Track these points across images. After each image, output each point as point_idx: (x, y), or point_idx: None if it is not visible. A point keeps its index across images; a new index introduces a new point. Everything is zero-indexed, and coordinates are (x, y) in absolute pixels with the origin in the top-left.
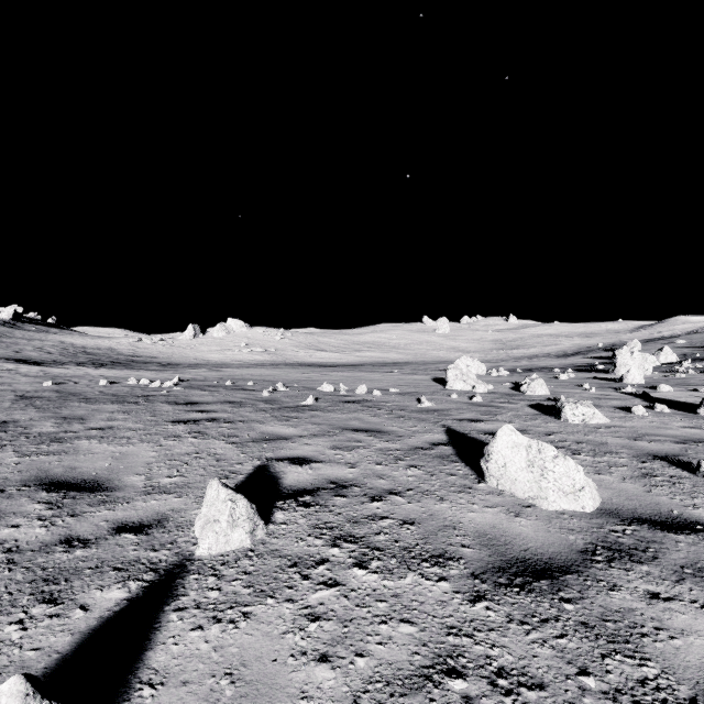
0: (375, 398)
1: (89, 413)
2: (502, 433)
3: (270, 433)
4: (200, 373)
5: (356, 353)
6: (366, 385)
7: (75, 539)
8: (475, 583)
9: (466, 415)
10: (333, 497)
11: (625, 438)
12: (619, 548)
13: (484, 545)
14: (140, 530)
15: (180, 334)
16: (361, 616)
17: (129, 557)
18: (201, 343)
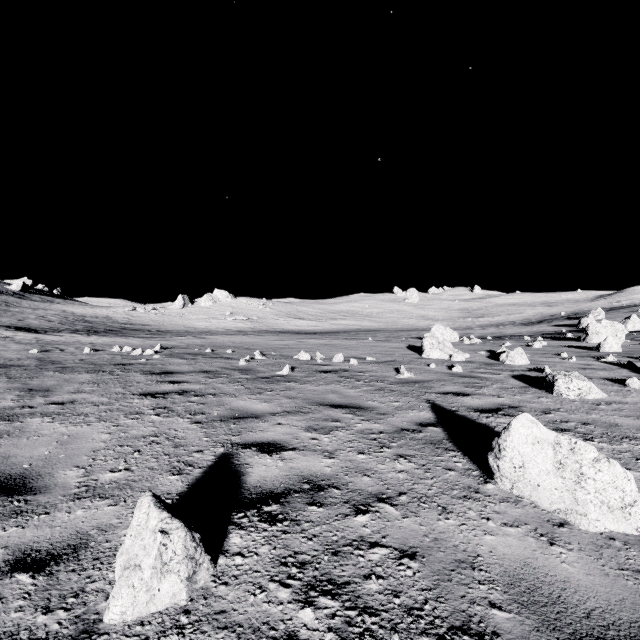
0: (352, 368)
1: (58, 383)
2: (518, 425)
3: (240, 410)
4: (185, 340)
5: (332, 321)
6: (343, 353)
7: None
8: None
9: (450, 387)
10: (307, 506)
11: (634, 417)
12: None
13: (523, 603)
14: (42, 567)
15: (171, 304)
16: None
17: (5, 625)
18: (190, 312)
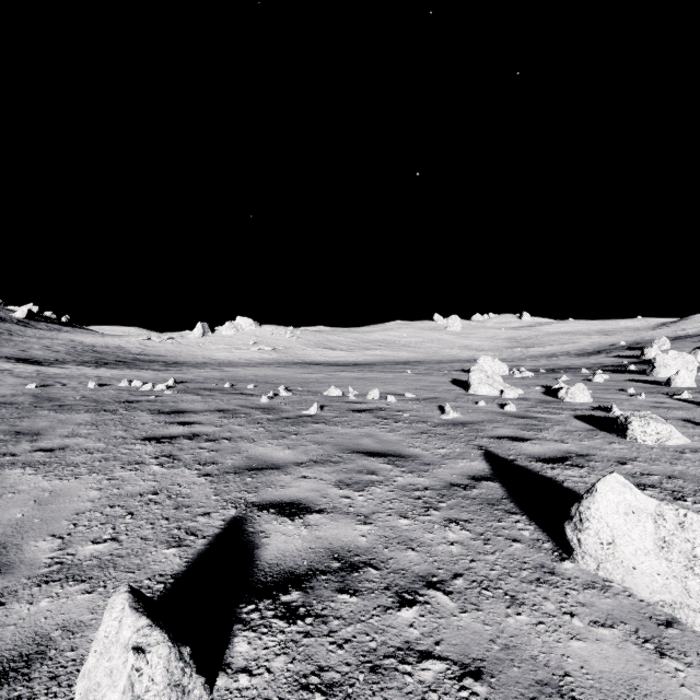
0: (390, 406)
1: (51, 425)
2: (606, 489)
3: (258, 459)
4: (202, 373)
5: (366, 352)
6: (378, 388)
7: None
8: None
9: (504, 430)
10: (336, 594)
11: None
12: None
13: None
14: None
15: (190, 333)
16: None
17: None
18: (210, 342)
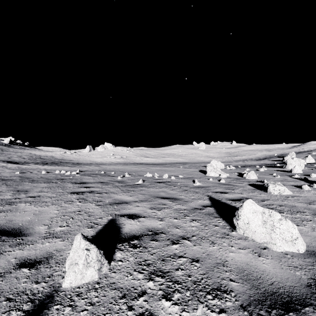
0: (172, 180)
1: (31, 188)
2: (246, 204)
3: (119, 200)
4: (90, 167)
5: (163, 158)
6: (168, 174)
7: None
8: (245, 315)
9: (218, 189)
10: (150, 241)
11: (304, 203)
12: None
13: (244, 279)
14: (33, 266)
15: (83, 150)
16: None
17: (19, 288)
18: (93, 154)
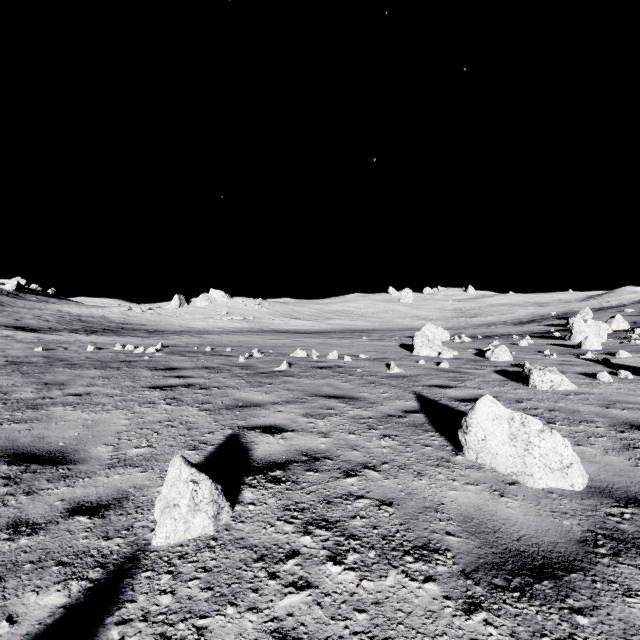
0: (346, 364)
1: (71, 378)
2: (481, 405)
3: (243, 400)
4: (183, 339)
5: (328, 321)
6: (337, 351)
7: (23, 523)
8: (468, 585)
9: (435, 381)
10: (305, 472)
11: (596, 405)
12: (622, 537)
13: (471, 532)
14: (96, 512)
15: (167, 304)
16: (337, 634)
17: (77, 547)
18: (186, 312)
